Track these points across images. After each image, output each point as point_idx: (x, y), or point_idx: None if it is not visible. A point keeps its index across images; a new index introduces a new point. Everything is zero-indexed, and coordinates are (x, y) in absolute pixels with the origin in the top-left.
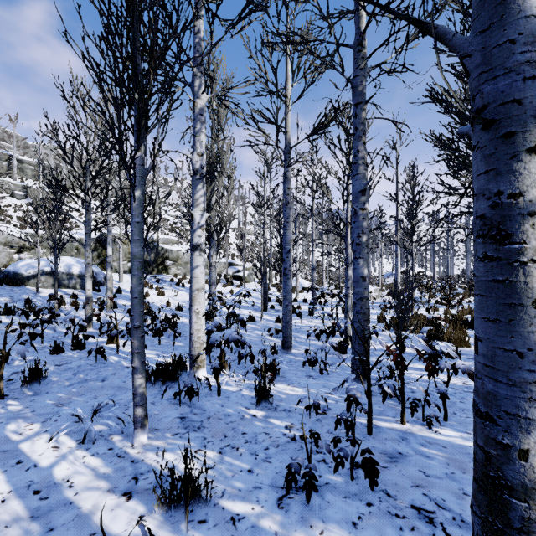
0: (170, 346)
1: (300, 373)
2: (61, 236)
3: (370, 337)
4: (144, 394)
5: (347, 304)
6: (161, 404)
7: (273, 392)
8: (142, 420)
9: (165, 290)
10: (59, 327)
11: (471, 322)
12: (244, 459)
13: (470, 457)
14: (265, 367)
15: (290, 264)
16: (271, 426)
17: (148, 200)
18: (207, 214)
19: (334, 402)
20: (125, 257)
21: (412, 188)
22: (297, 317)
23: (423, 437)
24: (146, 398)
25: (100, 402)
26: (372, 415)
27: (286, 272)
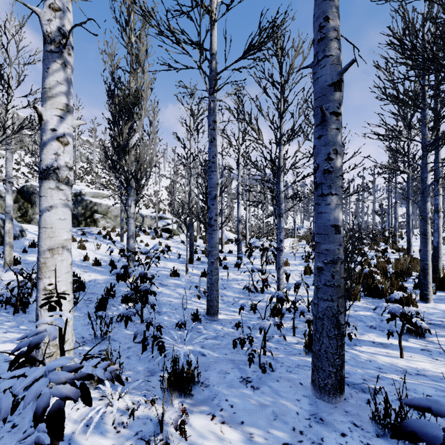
0: None
1: (231, 372)
2: None
3: None
4: None
5: (280, 258)
6: None
7: None
8: None
9: (89, 243)
10: None
11: (401, 274)
12: None
13: None
14: (174, 377)
15: (216, 212)
16: None
17: (86, 159)
18: (76, 121)
19: None
20: None
21: None
22: (223, 270)
23: None
24: None
25: None
26: None
27: (212, 222)
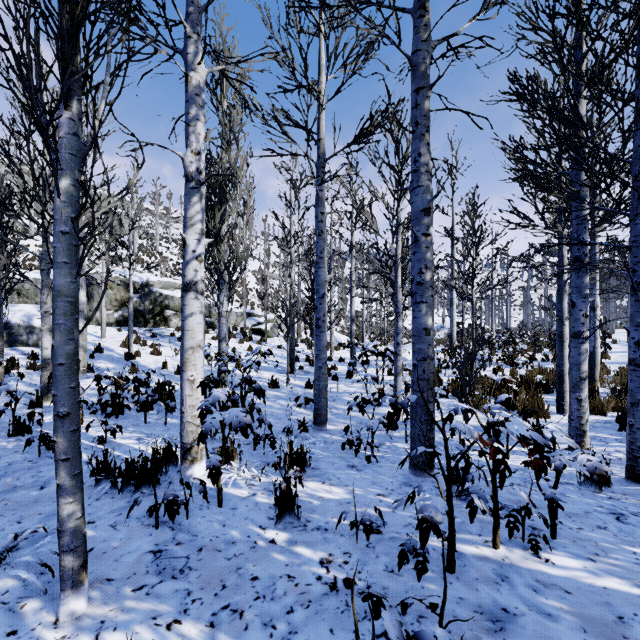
0: (160, 425)
1: (339, 462)
2: (8, 274)
3: (449, 419)
4: (79, 530)
5: (398, 364)
6: (126, 526)
7: (301, 496)
8: (75, 575)
9: (163, 347)
10: (3, 400)
11: (546, 385)
12: (252, 638)
13: (613, 612)
14: (290, 456)
15: (324, 313)
16: (298, 561)
17: (145, 235)
18: (207, 240)
19: (390, 510)
20: (110, 305)
21: (472, 222)
22: (333, 381)
23: (531, 573)
24: (85, 534)
25: (24, 529)
26: (455, 543)
27: (320, 324)
